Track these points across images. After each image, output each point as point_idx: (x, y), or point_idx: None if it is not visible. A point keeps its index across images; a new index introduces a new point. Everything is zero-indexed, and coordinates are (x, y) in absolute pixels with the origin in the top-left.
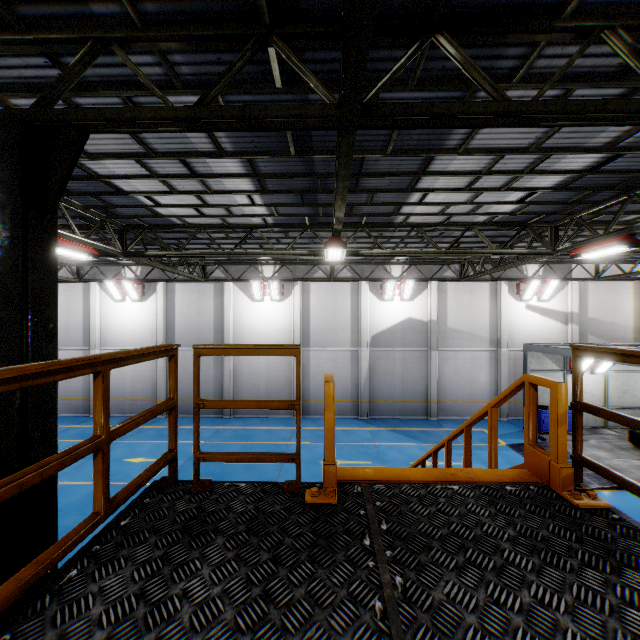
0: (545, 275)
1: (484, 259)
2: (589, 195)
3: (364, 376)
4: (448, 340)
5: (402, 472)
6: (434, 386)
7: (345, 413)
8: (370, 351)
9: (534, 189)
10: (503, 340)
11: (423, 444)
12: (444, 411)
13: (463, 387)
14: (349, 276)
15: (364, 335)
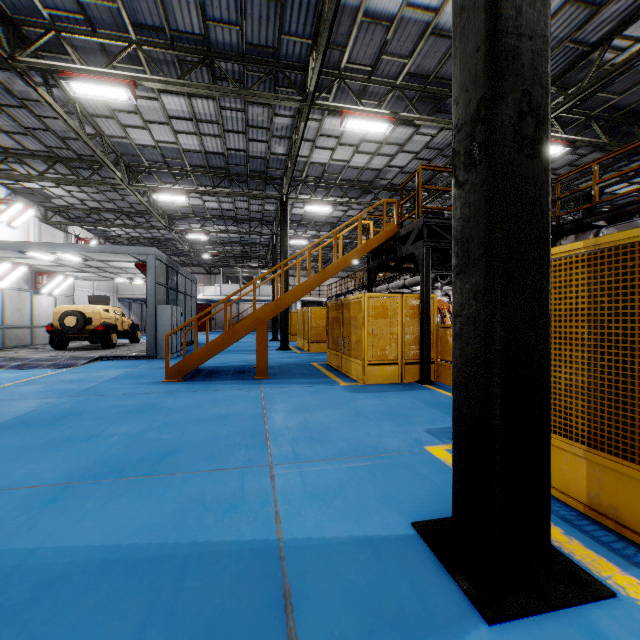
0: None
1: None
2: None
3: None
4: None
5: None
6: None
7: None
8: None
9: None
10: None
11: None
12: None
13: None
14: None
15: None
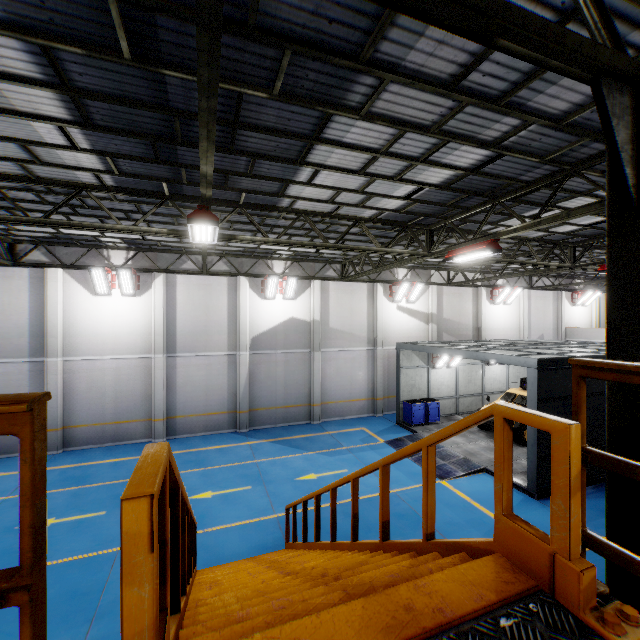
0: (412, 279)
1: (364, 260)
2: (464, 200)
3: (243, 383)
4: (330, 340)
5: (320, 631)
6: (317, 388)
7: (221, 427)
8: (250, 355)
9: (423, 184)
10: (379, 339)
11: (308, 453)
12: (326, 413)
13: (344, 387)
14: (226, 270)
15: (243, 337)
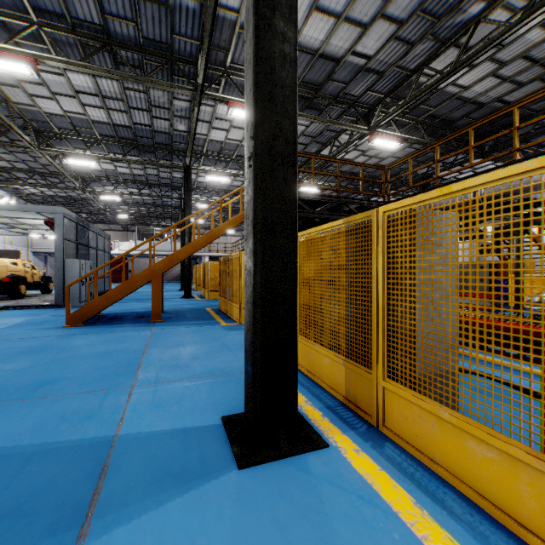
0: None
1: None
2: None
3: None
4: None
5: None
6: None
7: None
8: None
9: None
10: None
11: None
12: None
13: None
14: None
15: None
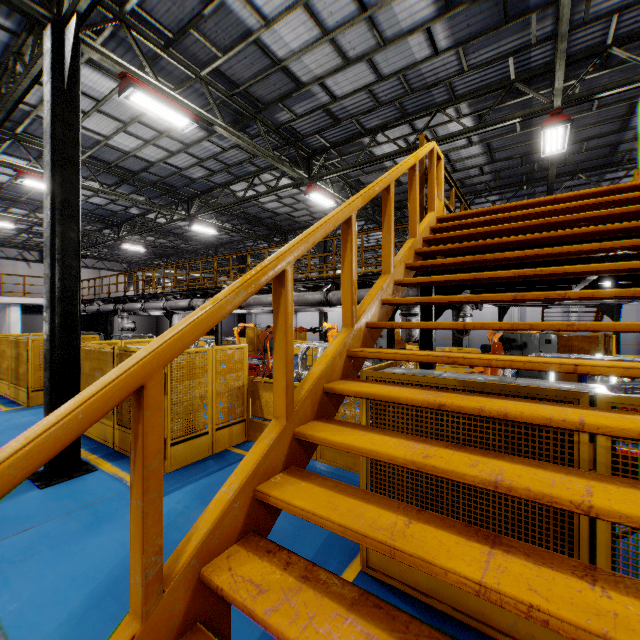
0: None
1: None
2: None
3: None
4: None
5: None
6: None
7: None
8: (579, 306)
9: None
10: None
11: None
12: None
13: None
14: None
15: None
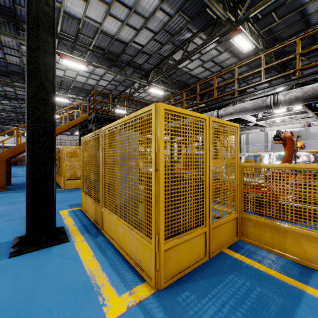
0: None
1: None
2: None
3: None
4: (309, 137)
5: None
6: None
7: None
8: (272, 144)
9: None
10: None
11: None
12: None
13: None
14: None
15: (268, 139)
